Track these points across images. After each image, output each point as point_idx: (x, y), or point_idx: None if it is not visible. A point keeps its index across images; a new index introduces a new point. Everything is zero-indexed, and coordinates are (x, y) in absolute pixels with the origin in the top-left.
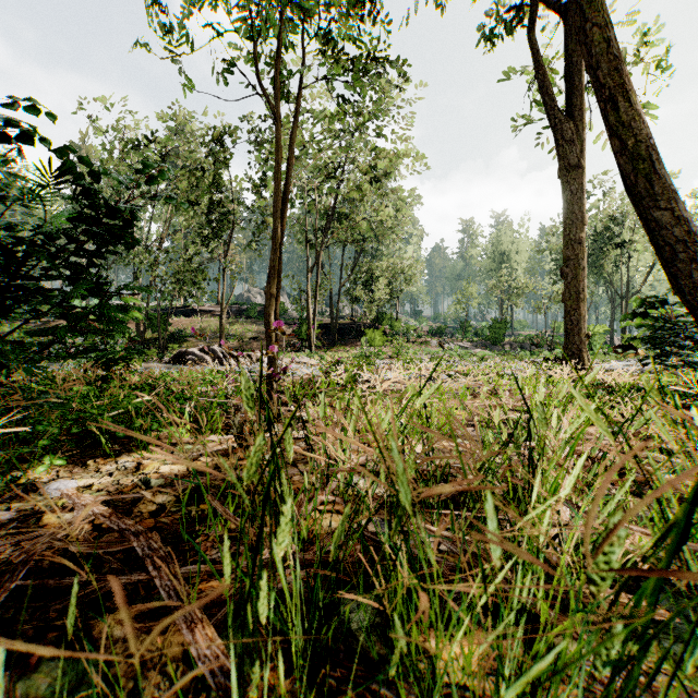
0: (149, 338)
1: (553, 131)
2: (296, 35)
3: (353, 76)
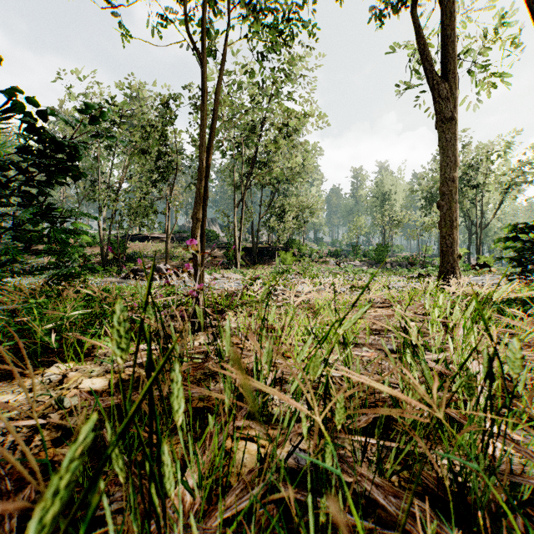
0: (111, 258)
1: (431, 90)
2: None
3: (269, 32)
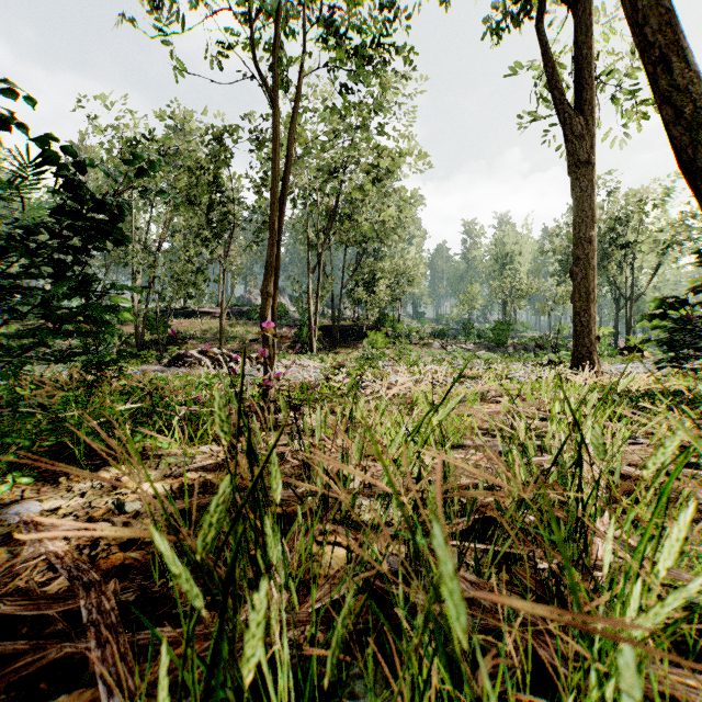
0: (149, 340)
1: (562, 126)
2: (295, 19)
3: (356, 61)
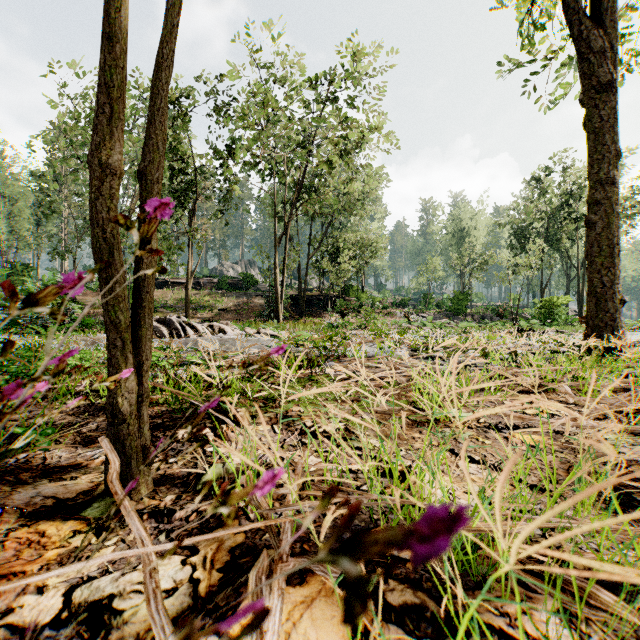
0: None
1: (575, 42)
2: None
3: None
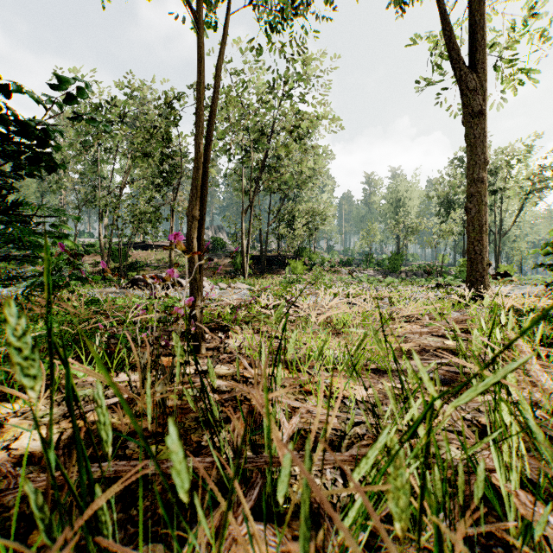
0: (113, 267)
1: (458, 82)
2: None
3: None
